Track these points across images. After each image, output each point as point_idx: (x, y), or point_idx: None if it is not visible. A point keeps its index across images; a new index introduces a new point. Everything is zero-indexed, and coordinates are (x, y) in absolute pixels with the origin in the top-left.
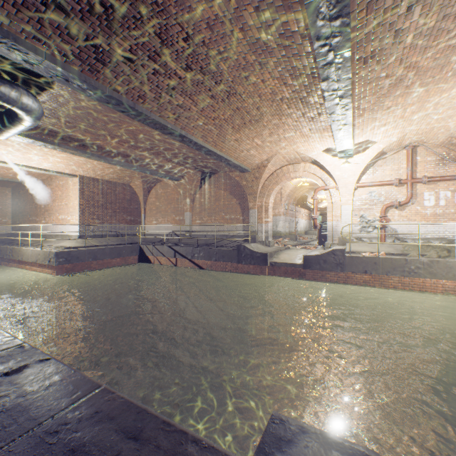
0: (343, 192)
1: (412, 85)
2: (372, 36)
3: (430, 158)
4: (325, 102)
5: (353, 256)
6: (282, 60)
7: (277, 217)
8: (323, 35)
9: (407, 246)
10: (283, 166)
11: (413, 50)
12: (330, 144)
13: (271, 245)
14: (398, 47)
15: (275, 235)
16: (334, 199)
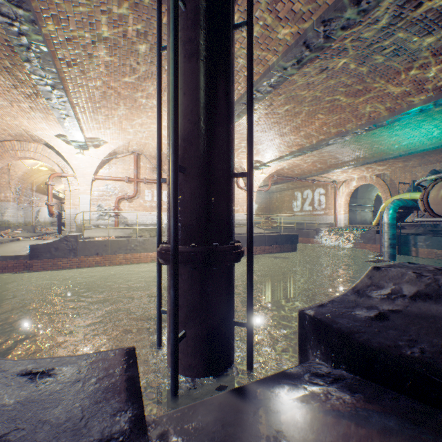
0: (82, 181)
1: (120, 104)
2: (69, 47)
3: (149, 165)
4: (37, 84)
5: (86, 241)
6: None
7: (4, 203)
8: (7, 14)
9: (134, 231)
10: (7, 140)
11: (110, 77)
12: (62, 131)
13: None
14: (97, 68)
15: (0, 226)
16: (73, 187)
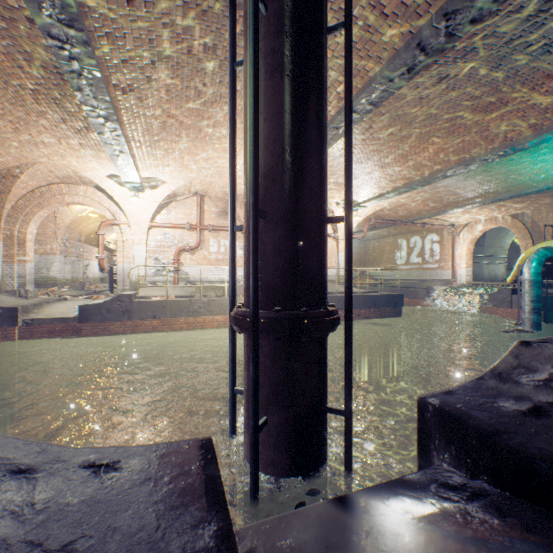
0: (137, 230)
1: (182, 136)
2: (125, 70)
3: (215, 209)
4: (88, 116)
5: (142, 301)
6: (6, 34)
7: (50, 257)
8: (57, 36)
9: (196, 289)
10: (54, 183)
11: (171, 103)
12: (115, 171)
13: (33, 296)
14: (156, 94)
15: (46, 283)
16: (126, 237)
